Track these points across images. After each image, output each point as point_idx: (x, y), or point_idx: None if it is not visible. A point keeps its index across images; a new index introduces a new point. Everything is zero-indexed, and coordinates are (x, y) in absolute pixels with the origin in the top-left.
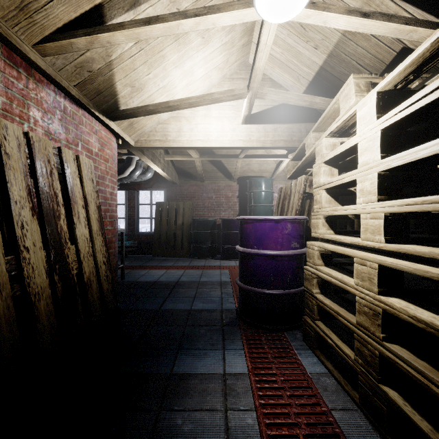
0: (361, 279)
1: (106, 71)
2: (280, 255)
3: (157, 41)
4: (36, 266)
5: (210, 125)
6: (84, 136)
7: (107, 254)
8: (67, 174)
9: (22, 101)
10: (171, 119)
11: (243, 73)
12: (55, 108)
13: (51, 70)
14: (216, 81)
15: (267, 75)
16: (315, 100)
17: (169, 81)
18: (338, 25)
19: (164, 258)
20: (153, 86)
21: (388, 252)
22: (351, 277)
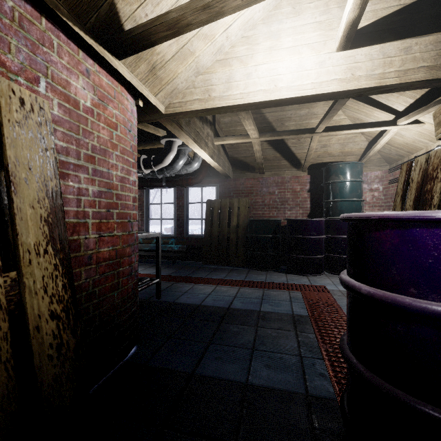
0: None
1: None
2: None
3: None
4: None
5: (278, 64)
6: (54, 70)
7: (68, 294)
8: None
9: None
10: (216, 65)
11: None
12: None
13: None
14: None
15: None
16: None
17: None
18: None
19: (215, 266)
20: None
21: None
22: None
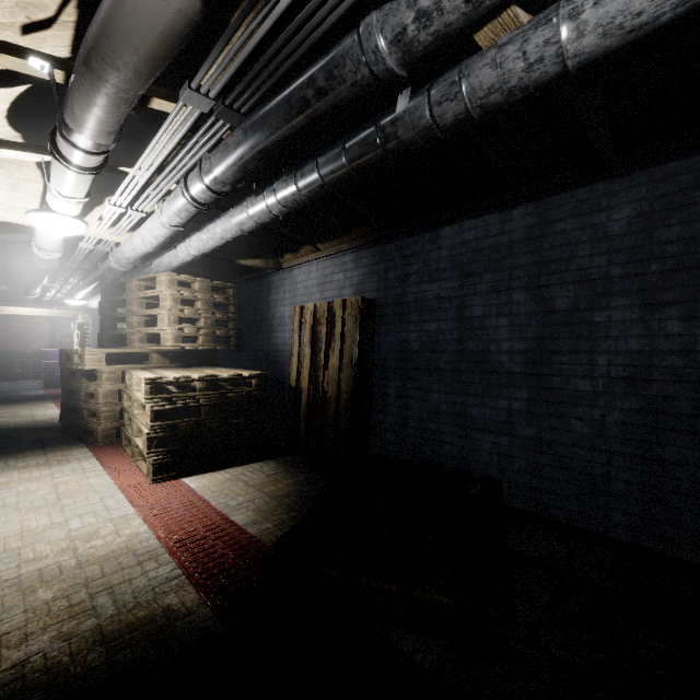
0: None
1: None
2: None
3: None
4: None
5: None
6: None
7: None
8: None
9: None
10: None
11: None
12: None
13: None
14: None
15: None
16: None
17: None
18: None
19: None
20: None
21: None
22: None
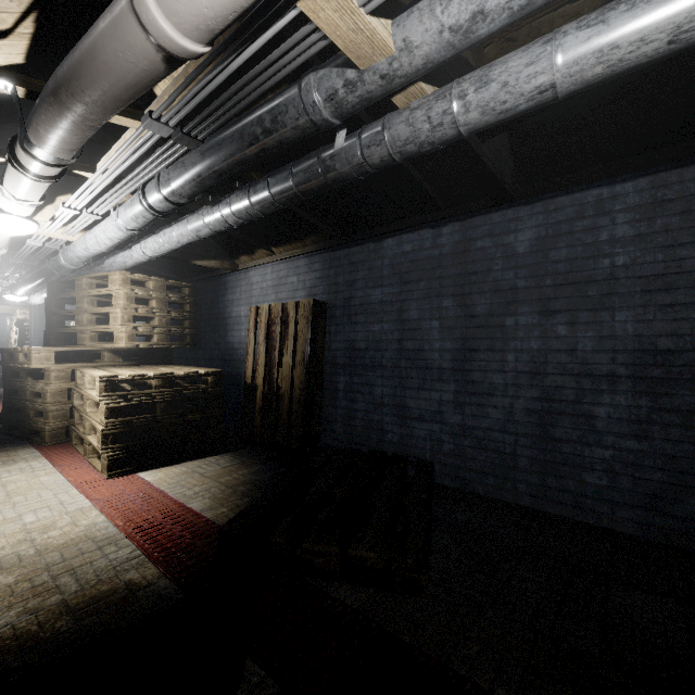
0: None
1: None
2: None
3: None
4: None
5: None
6: None
7: None
8: None
9: None
10: None
11: None
12: None
13: None
14: None
15: None
16: None
17: None
18: None
19: None
20: None
21: None
22: None
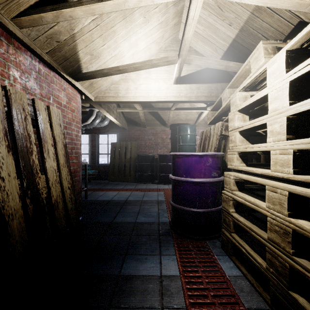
0: (272, 203)
1: (71, 42)
2: (203, 182)
3: (109, 19)
4: (10, 192)
5: (150, 85)
6: (54, 92)
7: (71, 181)
8: (39, 120)
9: (4, 63)
10: (121, 81)
11: (174, 46)
12: (31, 70)
13: (27, 40)
14: (154, 52)
15: (192, 48)
16: (230, 64)
17: (119, 51)
18: (251, 1)
19: (117, 182)
20: (107, 54)
21: (293, 181)
22: (261, 200)
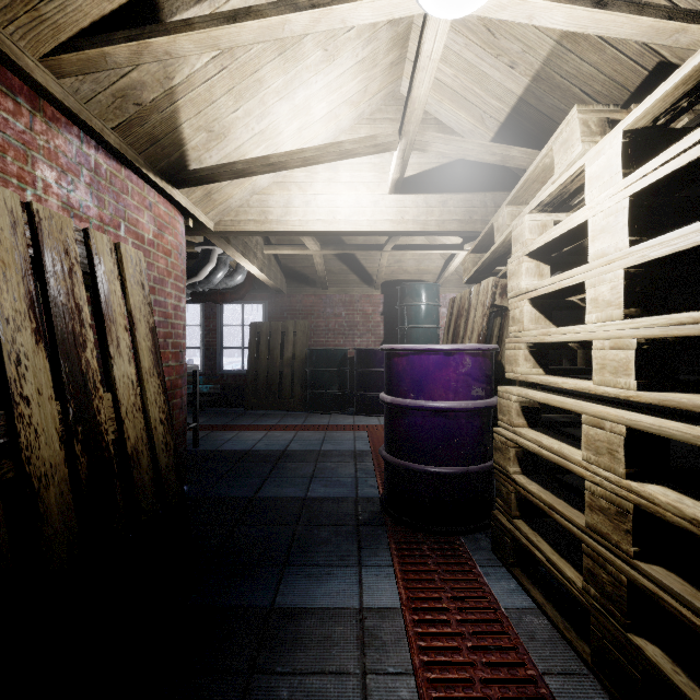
0: (594, 451)
1: (165, 105)
2: (453, 409)
3: (249, 54)
4: (43, 429)
5: (337, 196)
6: (129, 212)
7: (167, 408)
8: (99, 274)
9: (24, 152)
10: (273, 187)
11: (391, 111)
12: (81, 165)
13: (73, 102)
14: (347, 123)
15: (430, 114)
16: (511, 153)
17: (270, 122)
18: (553, 21)
19: (263, 412)
20: (243, 130)
21: (640, 404)
22: (575, 447)
